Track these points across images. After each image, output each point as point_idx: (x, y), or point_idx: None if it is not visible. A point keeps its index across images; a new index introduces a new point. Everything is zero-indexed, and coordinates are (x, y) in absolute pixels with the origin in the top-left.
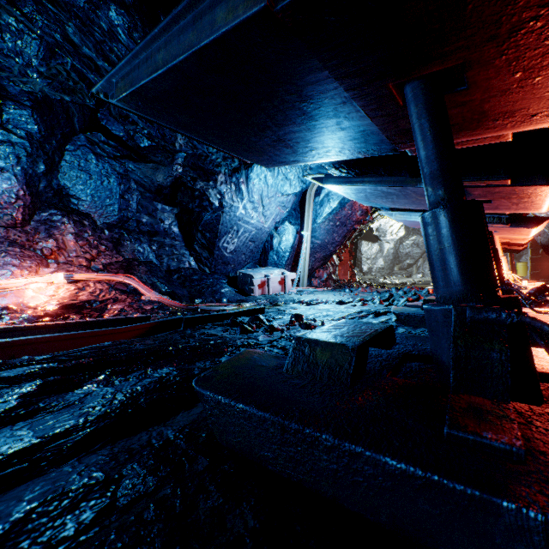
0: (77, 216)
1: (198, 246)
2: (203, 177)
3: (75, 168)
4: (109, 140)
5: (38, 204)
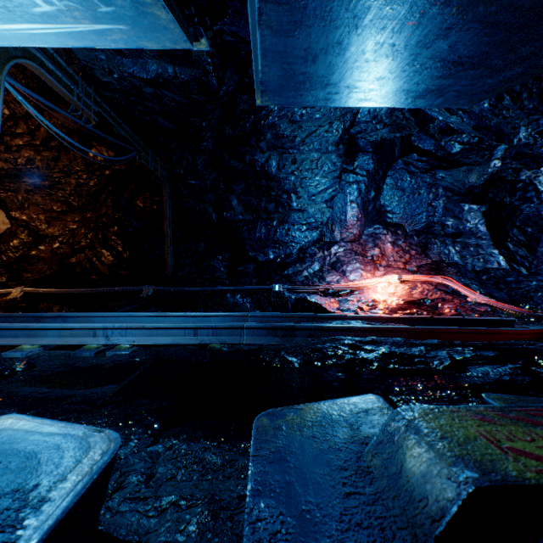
0: (392, 227)
1: (511, 244)
2: (530, 164)
3: (393, 189)
4: (421, 157)
5: (366, 222)
